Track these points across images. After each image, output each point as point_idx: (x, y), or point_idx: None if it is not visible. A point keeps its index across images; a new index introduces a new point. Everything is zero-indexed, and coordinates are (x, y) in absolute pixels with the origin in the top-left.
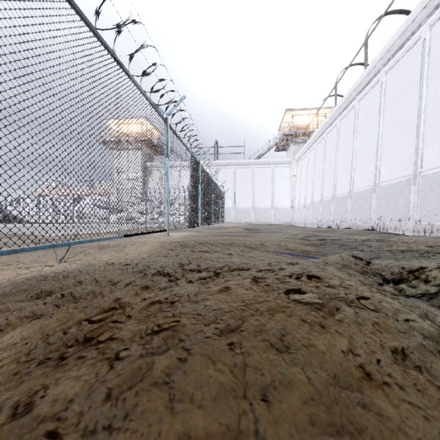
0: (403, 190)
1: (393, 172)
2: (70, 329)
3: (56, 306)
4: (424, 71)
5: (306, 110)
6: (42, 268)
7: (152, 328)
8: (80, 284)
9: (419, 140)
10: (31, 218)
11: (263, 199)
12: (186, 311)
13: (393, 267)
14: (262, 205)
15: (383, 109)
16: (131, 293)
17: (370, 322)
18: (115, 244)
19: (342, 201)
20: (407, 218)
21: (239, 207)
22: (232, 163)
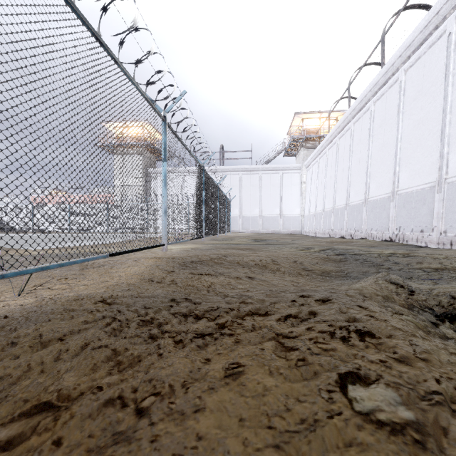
0: (425, 198)
1: (414, 178)
2: None
3: None
4: (450, 67)
5: (316, 113)
6: None
7: None
8: (13, 347)
9: (444, 144)
10: (25, 227)
11: (271, 206)
12: None
13: (438, 294)
14: (271, 213)
15: (402, 111)
16: (86, 367)
17: None
18: (101, 263)
19: (356, 210)
20: (430, 229)
21: (246, 215)
22: (239, 169)
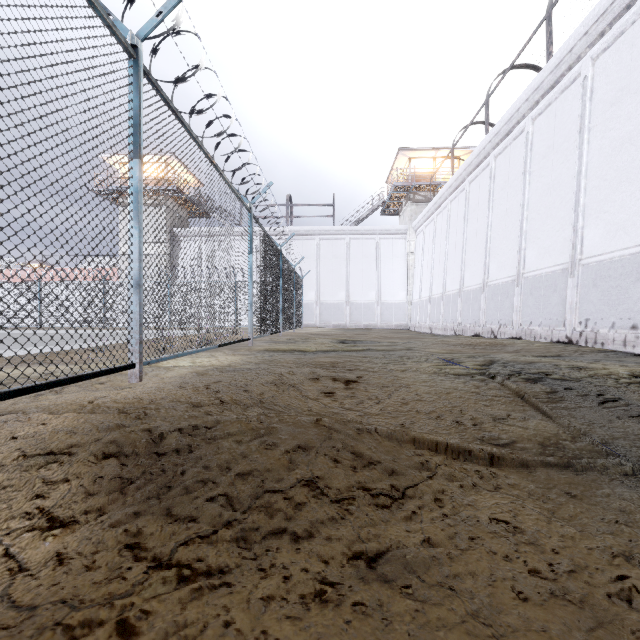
0: None
1: (615, 237)
2: None
3: None
4: None
5: (430, 150)
6: None
7: None
8: None
9: None
10: None
11: (364, 288)
12: None
13: None
14: (363, 299)
15: (588, 126)
16: None
17: None
18: None
19: (501, 292)
20: None
21: (326, 301)
22: (315, 232)
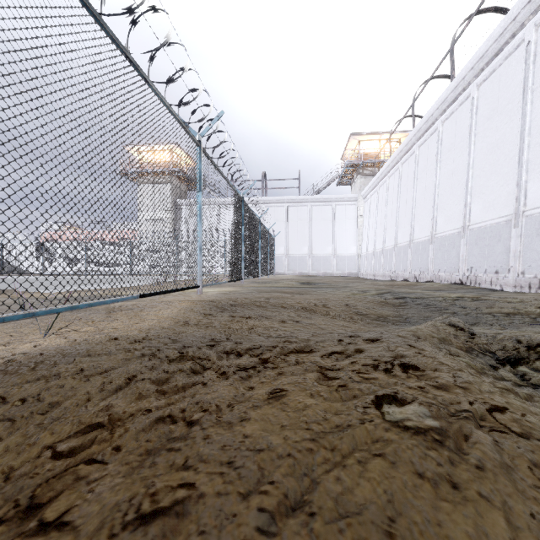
0: (501, 233)
1: (488, 211)
2: (18, 471)
3: (8, 421)
4: (528, 82)
5: (375, 134)
6: (15, 347)
7: (140, 504)
8: (57, 379)
9: (522, 171)
10: (34, 269)
11: (322, 244)
12: (209, 453)
13: (504, 339)
14: (322, 253)
15: (474, 132)
16: (132, 395)
17: (524, 464)
18: (129, 306)
19: (421, 248)
20: (506, 270)
21: (293, 254)
22: (284, 201)
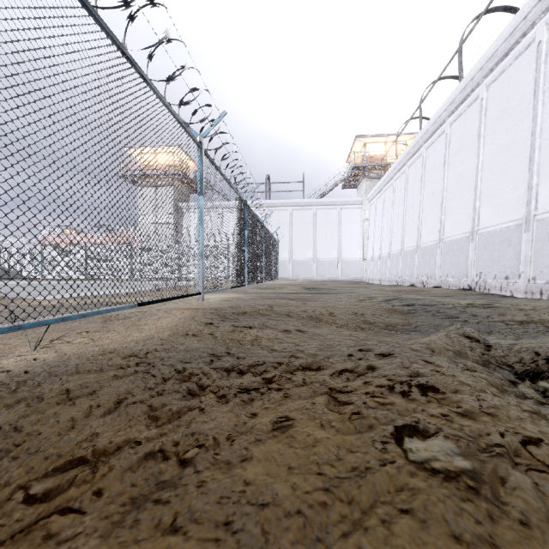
0: (511, 238)
1: (497, 215)
2: None
3: None
4: (540, 83)
5: (381, 136)
6: None
7: None
8: (39, 402)
9: (533, 173)
10: (32, 274)
11: (327, 248)
12: (203, 508)
13: (520, 350)
14: (327, 257)
15: (483, 134)
16: (121, 422)
17: None
18: (127, 314)
19: (428, 252)
20: (516, 276)
21: (297, 259)
22: (288, 204)
